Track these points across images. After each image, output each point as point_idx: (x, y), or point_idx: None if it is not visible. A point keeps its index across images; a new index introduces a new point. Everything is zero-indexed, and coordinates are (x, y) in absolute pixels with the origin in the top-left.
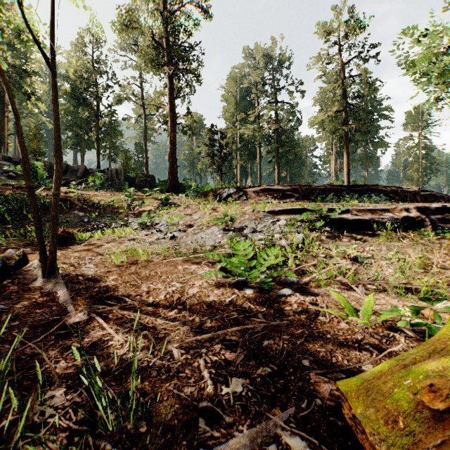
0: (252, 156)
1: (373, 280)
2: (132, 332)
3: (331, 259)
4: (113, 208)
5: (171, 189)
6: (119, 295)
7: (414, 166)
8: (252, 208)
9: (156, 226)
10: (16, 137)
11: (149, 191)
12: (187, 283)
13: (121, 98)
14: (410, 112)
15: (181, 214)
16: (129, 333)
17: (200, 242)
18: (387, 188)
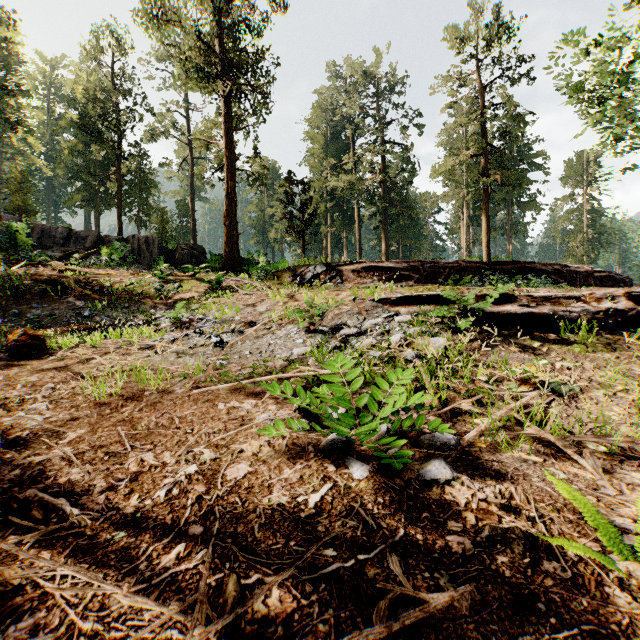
0: (349, 221)
1: (601, 436)
2: None
3: (499, 385)
4: (133, 295)
5: (228, 267)
6: (62, 491)
7: (578, 237)
8: (353, 295)
9: (198, 323)
10: None
11: (192, 269)
12: (228, 446)
13: (156, 133)
14: (571, 160)
15: (237, 304)
16: None
17: (265, 353)
18: (548, 266)
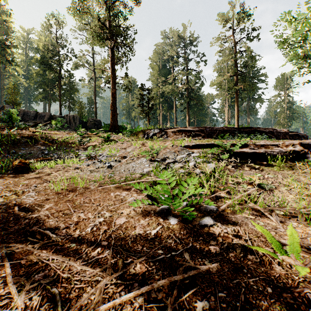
0: (170, 107)
1: (281, 207)
2: (40, 288)
3: (238, 185)
4: (68, 143)
5: (112, 130)
6: (47, 228)
7: (282, 115)
8: (172, 143)
9: (99, 157)
10: (1, 92)
11: (95, 131)
12: (116, 211)
13: (77, 65)
14: (278, 78)
15: (117, 148)
16: (36, 290)
17: (131, 171)
18: (266, 129)
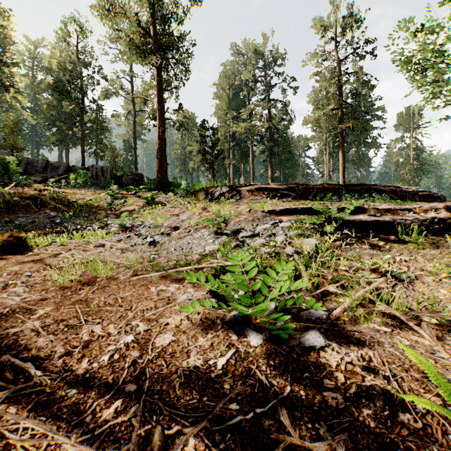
0: (245, 155)
1: (433, 312)
2: None
3: (356, 273)
4: (92, 207)
5: (159, 188)
6: (30, 356)
7: (407, 167)
8: (249, 207)
9: (138, 227)
10: None
11: (134, 189)
12: (157, 320)
13: (109, 93)
14: (402, 113)
15: (166, 214)
16: None
17: (185, 250)
18: (386, 187)
